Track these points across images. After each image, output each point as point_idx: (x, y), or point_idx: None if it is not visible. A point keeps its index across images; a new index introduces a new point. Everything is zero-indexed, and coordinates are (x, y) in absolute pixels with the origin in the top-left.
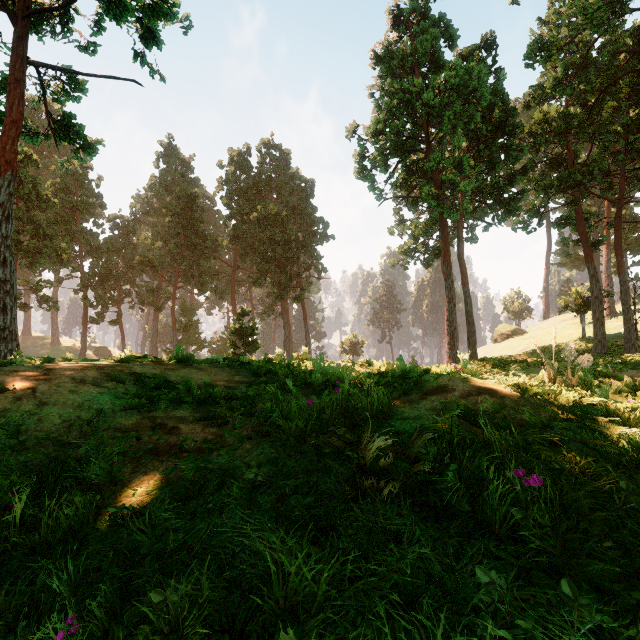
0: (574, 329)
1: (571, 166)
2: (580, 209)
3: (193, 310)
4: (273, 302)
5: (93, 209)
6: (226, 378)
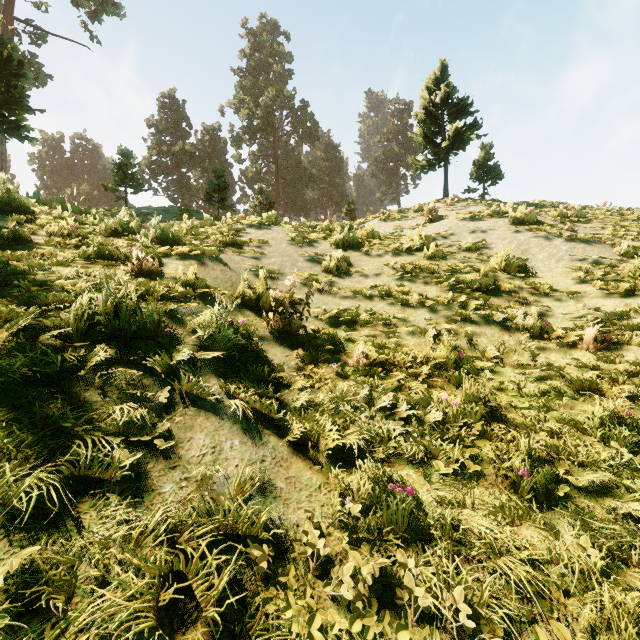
0: None
1: None
2: None
3: None
4: None
5: None
6: None
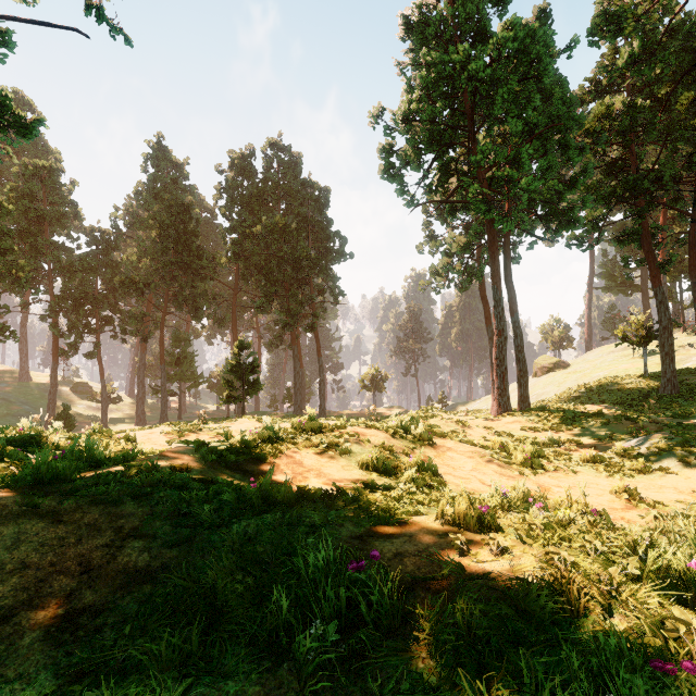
0: (629, 363)
1: (634, 172)
2: (646, 223)
3: (187, 340)
4: (282, 331)
5: (66, 220)
6: (98, 555)
